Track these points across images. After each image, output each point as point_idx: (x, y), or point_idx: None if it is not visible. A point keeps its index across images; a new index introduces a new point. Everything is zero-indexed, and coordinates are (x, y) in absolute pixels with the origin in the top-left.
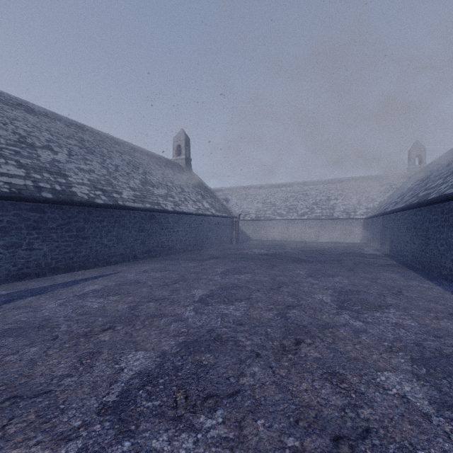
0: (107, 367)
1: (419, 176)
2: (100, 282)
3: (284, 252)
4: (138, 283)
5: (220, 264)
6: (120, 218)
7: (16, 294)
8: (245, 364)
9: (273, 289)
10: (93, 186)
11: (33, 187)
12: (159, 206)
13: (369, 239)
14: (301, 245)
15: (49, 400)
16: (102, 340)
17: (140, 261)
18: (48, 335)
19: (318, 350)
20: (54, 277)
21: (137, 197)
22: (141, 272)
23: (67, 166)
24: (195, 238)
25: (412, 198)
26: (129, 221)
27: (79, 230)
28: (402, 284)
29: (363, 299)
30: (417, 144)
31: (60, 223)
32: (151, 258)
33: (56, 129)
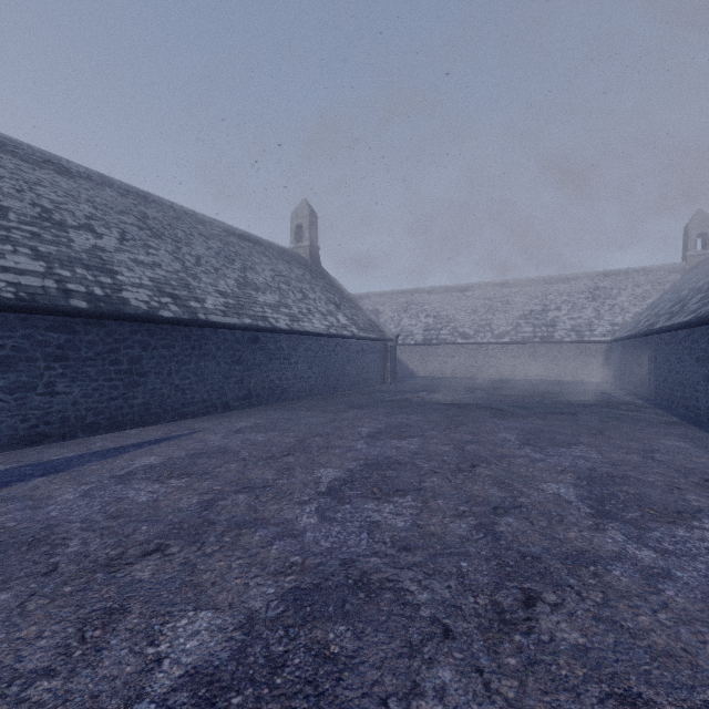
0: (131, 651)
1: (708, 268)
2: (162, 451)
3: (474, 398)
4: (224, 453)
5: (366, 419)
6: (201, 341)
7: (18, 471)
8: (420, 657)
9: (462, 471)
10: (157, 289)
11: (56, 291)
12: (266, 322)
13: (616, 376)
14: (501, 387)
15: None
16: (136, 578)
17: (234, 412)
18: (41, 563)
19: (578, 624)
20: (89, 439)
21: (230, 307)
22: (233, 432)
23: (117, 257)
24: (324, 375)
25: (706, 305)
26: (217, 347)
27: (133, 361)
28: (706, 463)
29: (640, 496)
30: (700, 214)
31: (101, 350)
32: (253, 407)
33: (103, 200)
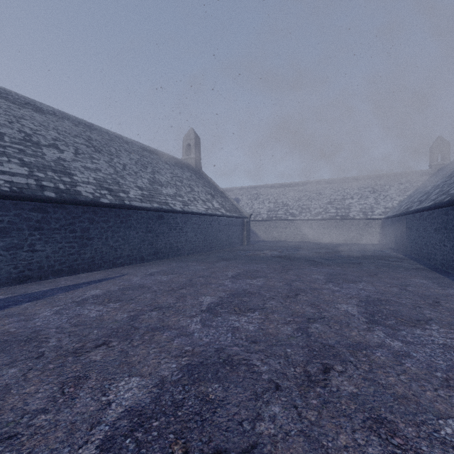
0: (92, 399)
1: (444, 173)
2: (103, 286)
3: (298, 254)
4: (142, 288)
5: (230, 267)
6: (127, 218)
7: (13, 298)
8: (262, 400)
9: (290, 297)
10: (98, 185)
11: (36, 186)
12: (167, 206)
13: (388, 240)
14: (316, 247)
15: (11, 450)
16: (92, 359)
17: (147, 263)
18: (33, 352)
19: (354, 382)
20: (56, 279)
21: (145, 196)
22: (147, 275)
23: (73, 165)
24: (204, 239)
25: (441, 196)
26: (136, 222)
27: (84, 231)
28: (437, 292)
29: (396, 311)
30: (440, 139)
31: (64, 223)
32: (159, 260)
33: (63, 128)
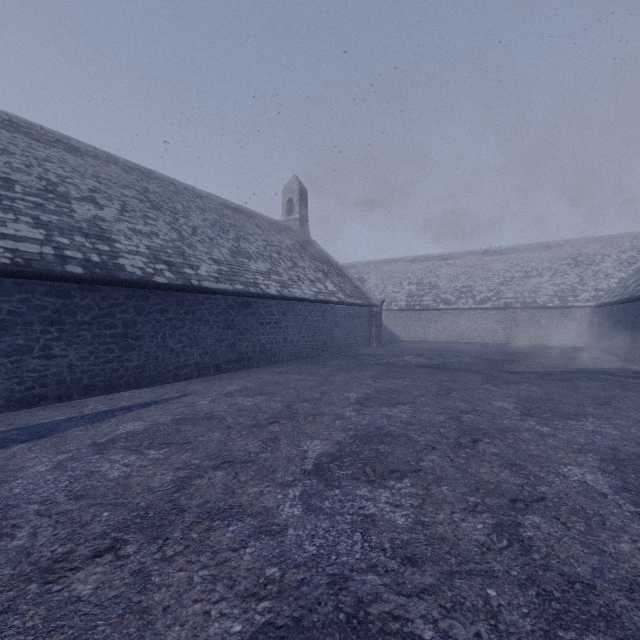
0: None
1: None
2: (149, 415)
3: (460, 362)
4: (209, 420)
5: (353, 383)
6: (195, 306)
7: (4, 435)
8: None
9: (464, 447)
10: (153, 257)
11: (53, 257)
12: (257, 288)
13: (602, 341)
14: (485, 351)
15: None
16: (74, 594)
17: (226, 375)
18: None
19: None
20: (84, 401)
21: (223, 273)
22: (222, 395)
23: (116, 227)
24: (312, 339)
25: None
26: (209, 312)
27: (128, 325)
28: None
29: None
30: None
31: (96, 314)
32: (244, 370)
33: (107, 176)
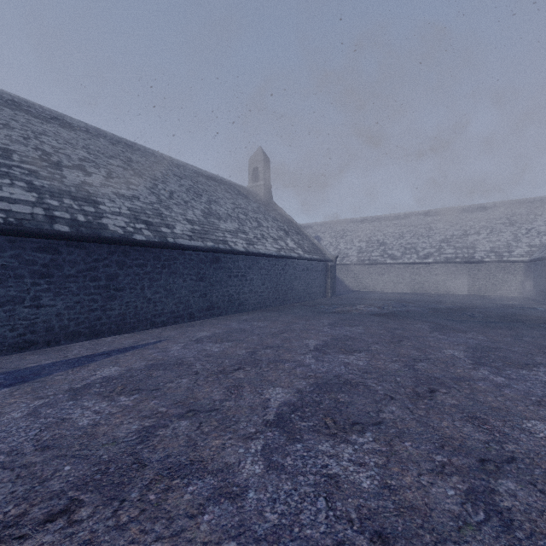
0: None
1: None
2: (125, 361)
3: (407, 311)
4: (179, 365)
5: (312, 330)
6: (170, 261)
7: None
8: None
9: (422, 397)
10: (133, 217)
11: (43, 217)
12: (226, 245)
13: (536, 292)
14: (429, 301)
15: None
16: None
17: (198, 322)
18: None
19: None
20: (70, 346)
21: (196, 232)
22: (193, 341)
23: (101, 191)
24: (275, 290)
25: None
26: (183, 266)
27: (110, 278)
28: None
29: None
30: None
31: (82, 268)
32: (215, 317)
33: (96, 147)
